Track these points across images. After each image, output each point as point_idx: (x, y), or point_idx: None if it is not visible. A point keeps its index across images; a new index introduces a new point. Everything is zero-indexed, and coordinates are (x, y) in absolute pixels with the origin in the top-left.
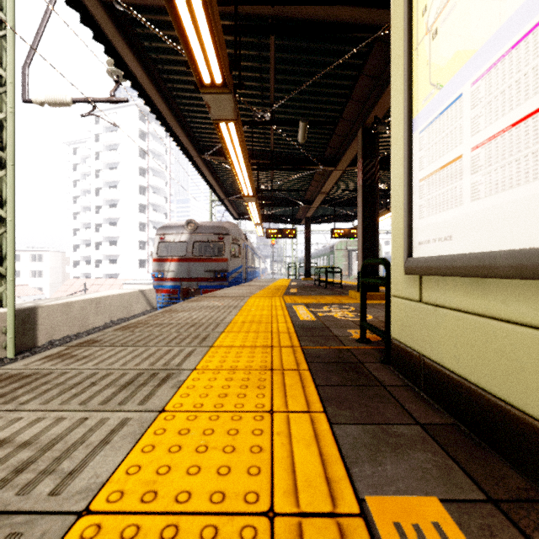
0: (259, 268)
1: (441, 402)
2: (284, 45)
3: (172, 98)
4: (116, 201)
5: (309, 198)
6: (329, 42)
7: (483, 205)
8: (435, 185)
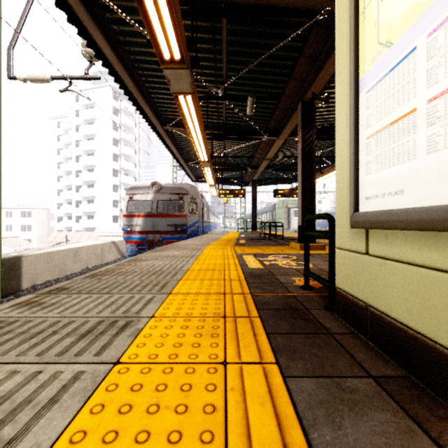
0: (213, 222)
1: (390, 353)
2: (235, 29)
3: (138, 76)
4: (93, 167)
5: (255, 163)
6: (274, 26)
7: (443, 156)
8: (384, 141)
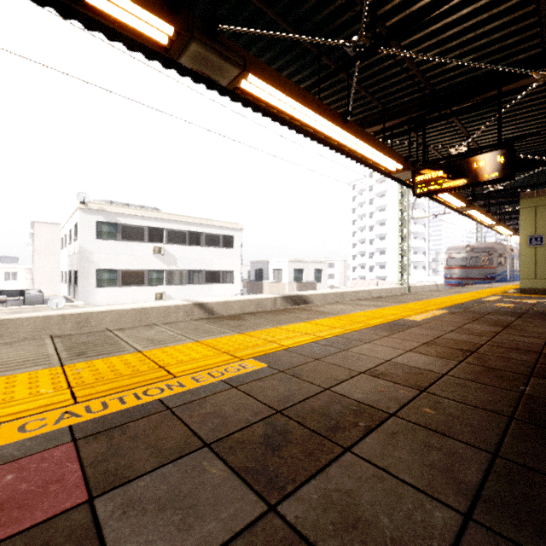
0: None
1: None
2: None
3: None
4: (384, 220)
5: None
6: None
7: None
8: None
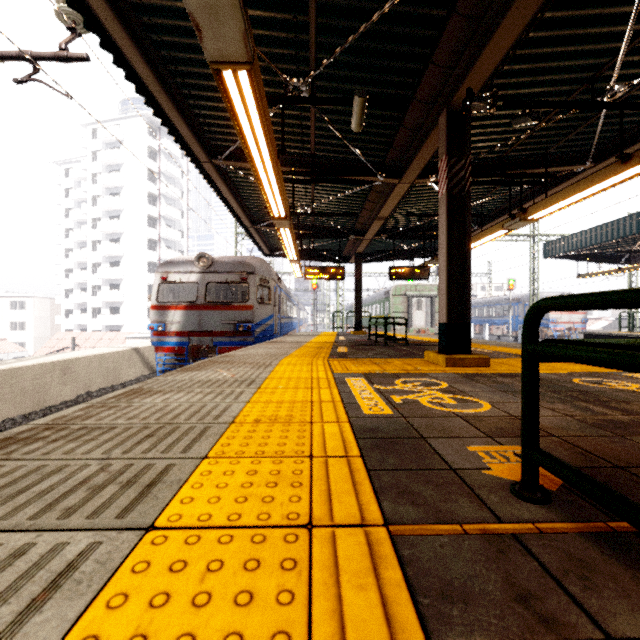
0: (297, 318)
1: None
2: None
3: (161, 60)
4: (119, 235)
5: (361, 227)
6: None
7: None
8: None
